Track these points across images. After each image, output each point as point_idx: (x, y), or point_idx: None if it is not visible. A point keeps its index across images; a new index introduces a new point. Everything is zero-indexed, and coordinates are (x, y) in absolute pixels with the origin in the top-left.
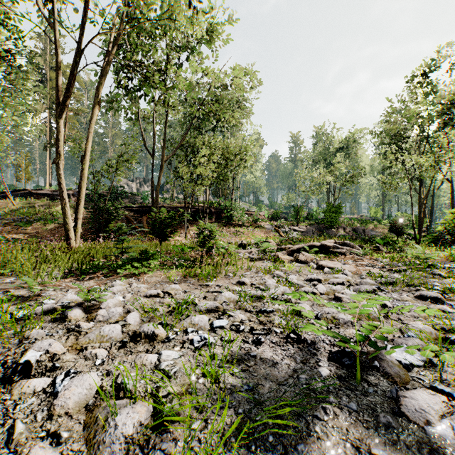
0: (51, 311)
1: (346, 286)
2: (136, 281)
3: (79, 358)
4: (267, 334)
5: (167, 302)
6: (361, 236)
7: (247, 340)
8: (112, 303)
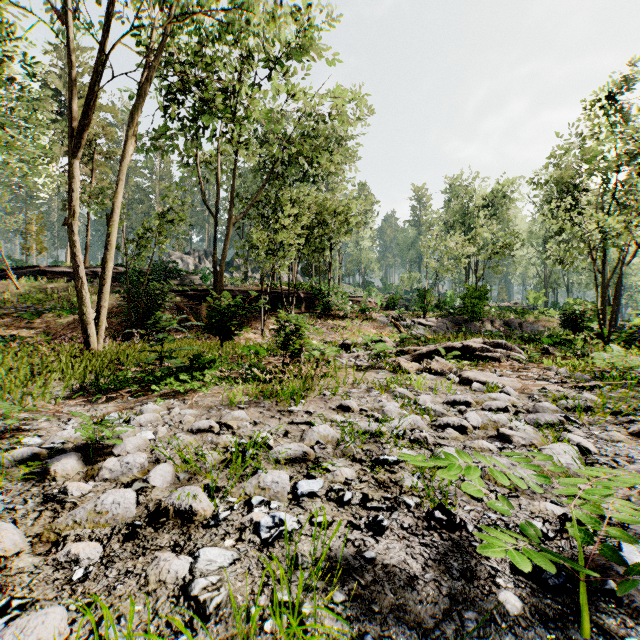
0: (29, 458)
1: (512, 413)
2: (180, 403)
3: (45, 565)
4: (393, 509)
5: (223, 442)
6: (517, 332)
7: (358, 524)
8: (133, 444)
